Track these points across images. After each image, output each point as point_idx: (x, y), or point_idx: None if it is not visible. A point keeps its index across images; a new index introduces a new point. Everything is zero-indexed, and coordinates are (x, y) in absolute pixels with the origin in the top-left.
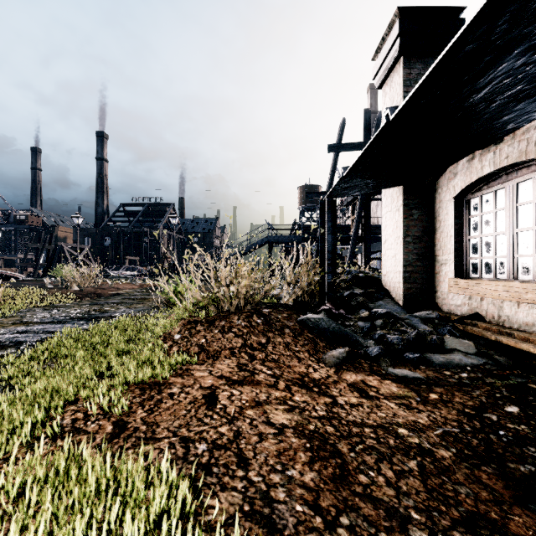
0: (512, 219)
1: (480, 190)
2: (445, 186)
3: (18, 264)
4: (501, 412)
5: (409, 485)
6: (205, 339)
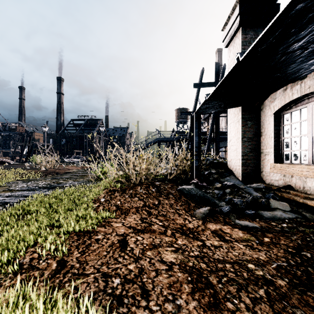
0: (312, 126)
1: (290, 109)
2: (268, 106)
3: (10, 154)
4: (312, 251)
5: (262, 310)
6: (120, 201)
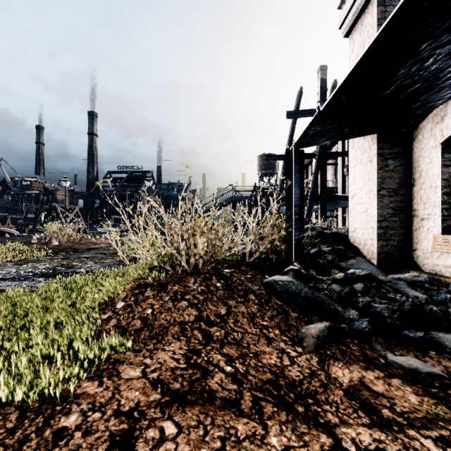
0: None
1: None
2: (428, 131)
3: (19, 222)
4: None
5: None
6: (152, 309)
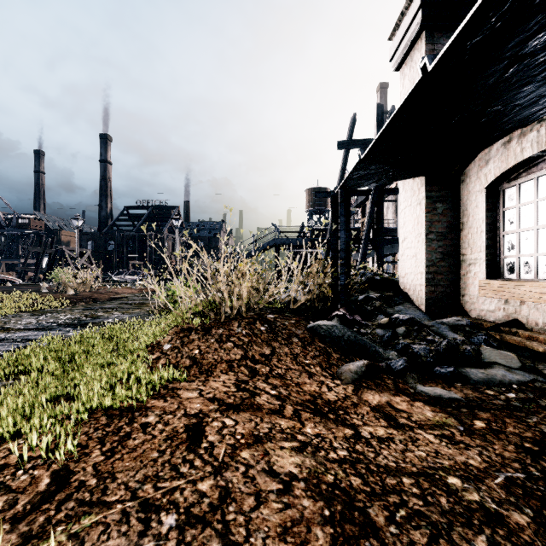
0: None
1: (517, 178)
2: (475, 175)
3: (18, 268)
4: None
5: None
6: (199, 350)
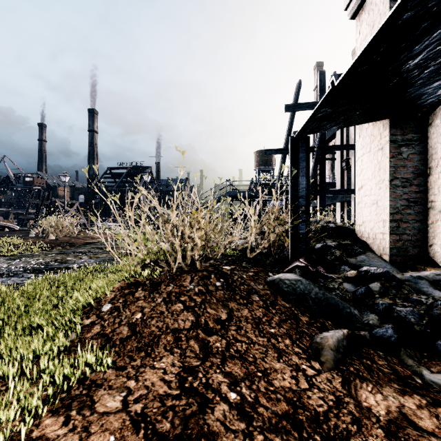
0: None
1: None
2: None
3: (21, 216)
4: None
5: None
6: (141, 313)
